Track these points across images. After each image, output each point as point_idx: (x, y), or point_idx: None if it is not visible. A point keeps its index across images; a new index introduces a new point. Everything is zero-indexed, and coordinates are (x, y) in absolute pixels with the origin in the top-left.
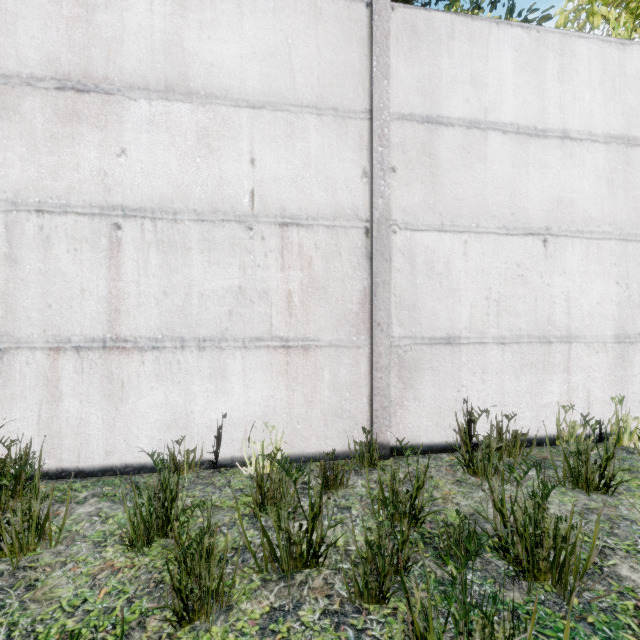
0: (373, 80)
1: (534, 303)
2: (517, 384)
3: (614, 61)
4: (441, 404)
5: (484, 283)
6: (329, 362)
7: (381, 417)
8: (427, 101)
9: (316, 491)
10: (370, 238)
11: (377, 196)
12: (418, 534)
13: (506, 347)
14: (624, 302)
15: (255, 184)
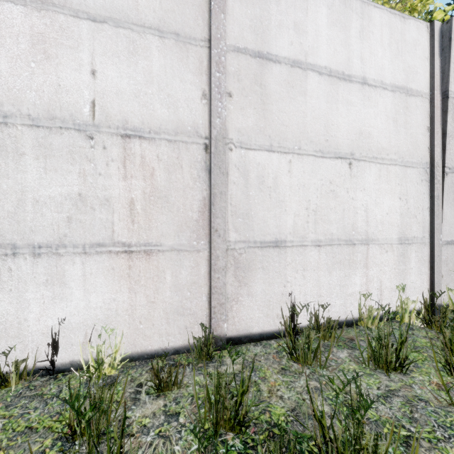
0: (211, 12)
1: (342, 213)
2: (330, 278)
3: (398, 29)
4: (270, 298)
5: (305, 196)
6: (171, 265)
7: (218, 313)
8: (259, 39)
9: (116, 429)
10: (209, 153)
11: (215, 116)
12: (241, 443)
13: (321, 248)
14: (404, 213)
15: (96, 95)
